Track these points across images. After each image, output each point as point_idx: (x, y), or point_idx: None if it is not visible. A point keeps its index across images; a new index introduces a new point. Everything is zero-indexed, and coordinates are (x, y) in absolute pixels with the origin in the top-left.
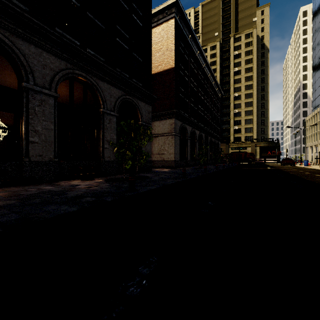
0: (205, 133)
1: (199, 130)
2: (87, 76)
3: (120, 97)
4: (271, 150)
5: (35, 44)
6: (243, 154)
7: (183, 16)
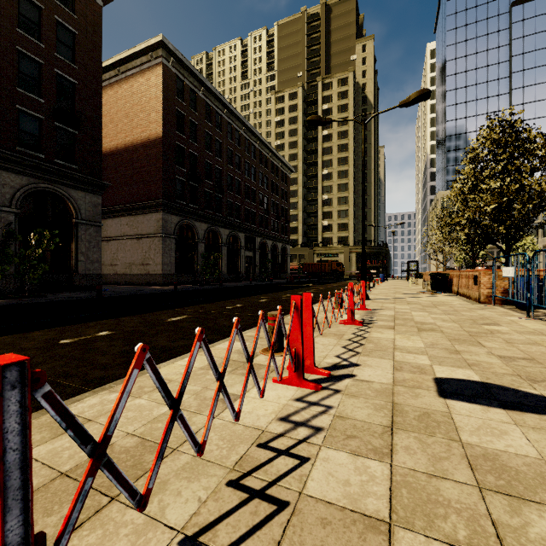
0: (246, 233)
1: (229, 229)
2: None
3: (24, 187)
4: (372, 259)
5: None
6: (327, 265)
7: (180, 62)
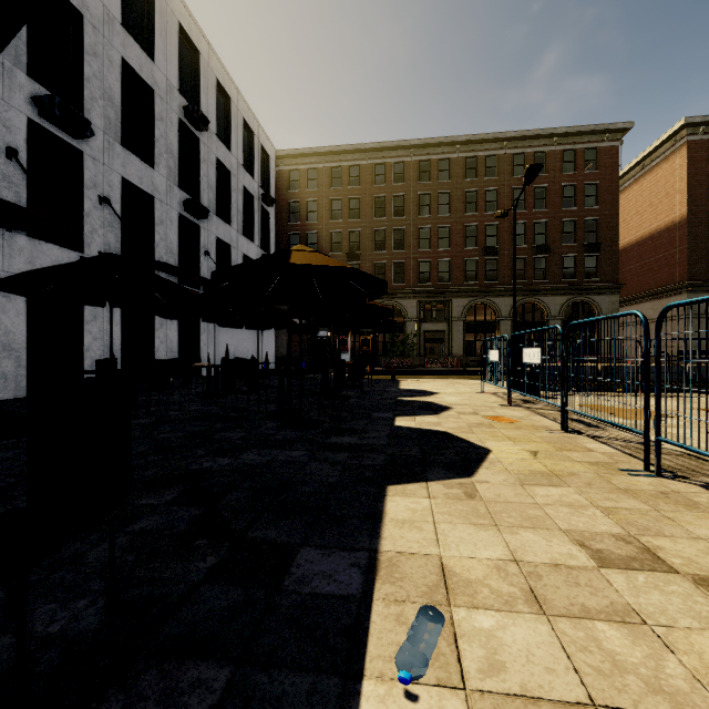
0: None
1: None
2: (533, 299)
3: (566, 302)
4: None
5: (502, 296)
6: None
7: None
